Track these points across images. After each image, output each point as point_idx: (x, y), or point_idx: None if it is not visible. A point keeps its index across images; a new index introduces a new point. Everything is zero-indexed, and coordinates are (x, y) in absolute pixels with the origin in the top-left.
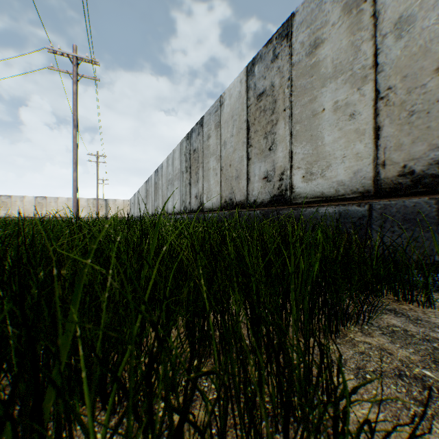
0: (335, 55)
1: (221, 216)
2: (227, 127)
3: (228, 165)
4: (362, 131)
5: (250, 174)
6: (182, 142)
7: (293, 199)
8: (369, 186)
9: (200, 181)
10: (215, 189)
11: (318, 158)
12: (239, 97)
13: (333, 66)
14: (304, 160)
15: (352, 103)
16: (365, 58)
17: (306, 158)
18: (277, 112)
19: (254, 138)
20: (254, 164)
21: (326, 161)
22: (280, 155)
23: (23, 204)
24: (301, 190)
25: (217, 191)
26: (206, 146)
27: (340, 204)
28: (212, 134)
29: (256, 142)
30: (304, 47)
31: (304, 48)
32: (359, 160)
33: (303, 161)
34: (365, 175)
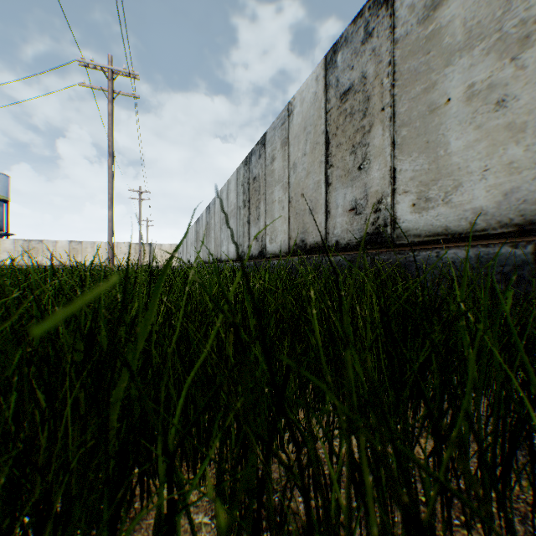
0: (468, 14)
1: (289, 263)
2: (297, 144)
3: (299, 195)
4: (520, 125)
5: (329, 205)
6: (238, 169)
7: (397, 239)
8: (534, 214)
9: (262, 218)
10: (282, 228)
11: (439, 176)
12: (314, 101)
13: (465, 31)
14: (415, 179)
15: (501, 84)
16: (527, 7)
17: (417, 176)
18: (371, 113)
19: (336, 154)
20: (335, 191)
21: (452, 179)
22: (376, 175)
23: (56, 250)
24: (409, 224)
25: (284, 231)
26: (270, 171)
27: (479, 245)
28: (278, 154)
29: (340, 160)
30: (414, 12)
31: (415, 13)
32: (513, 174)
33: (413, 182)
34: (527, 197)
